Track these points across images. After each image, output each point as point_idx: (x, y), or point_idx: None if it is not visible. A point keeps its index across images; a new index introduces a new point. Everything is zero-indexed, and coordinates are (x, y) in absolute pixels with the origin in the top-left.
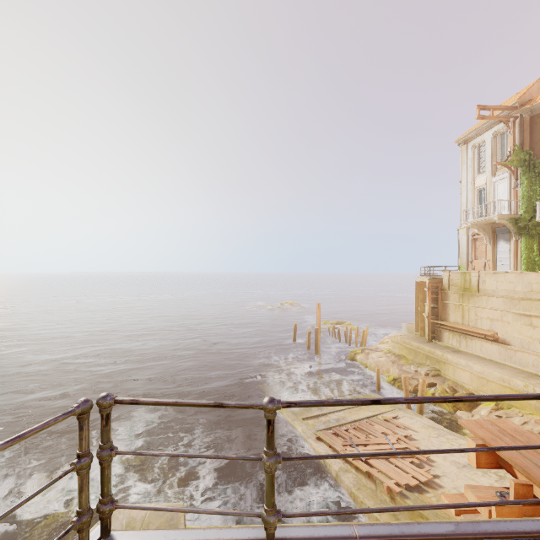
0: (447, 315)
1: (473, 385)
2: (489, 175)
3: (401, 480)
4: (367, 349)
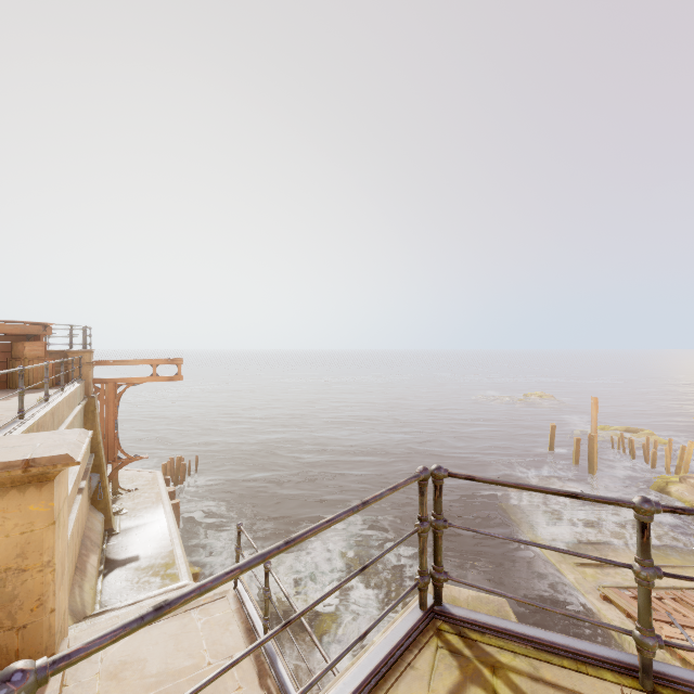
0: None
1: None
2: None
3: None
4: (692, 478)
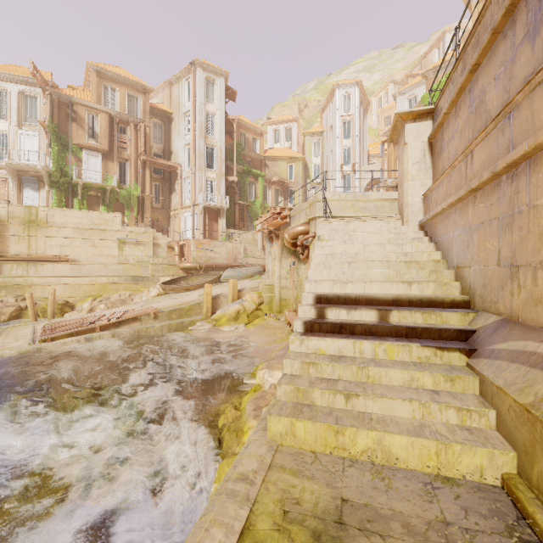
0: (7, 248)
1: (67, 293)
2: (15, 126)
3: (152, 309)
4: None
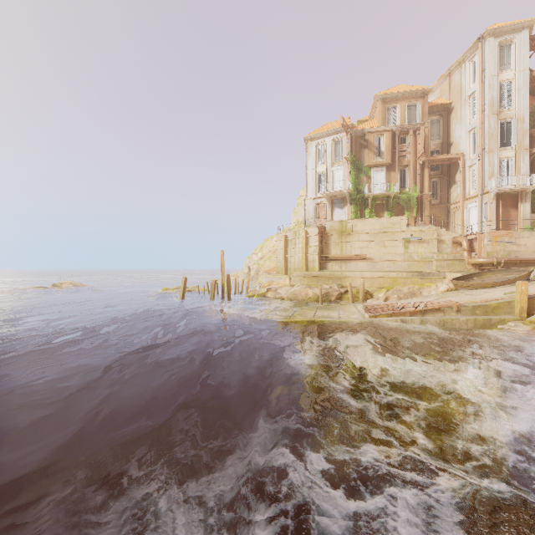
0: (329, 251)
1: (367, 284)
2: (329, 166)
3: (452, 303)
4: (273, 287)
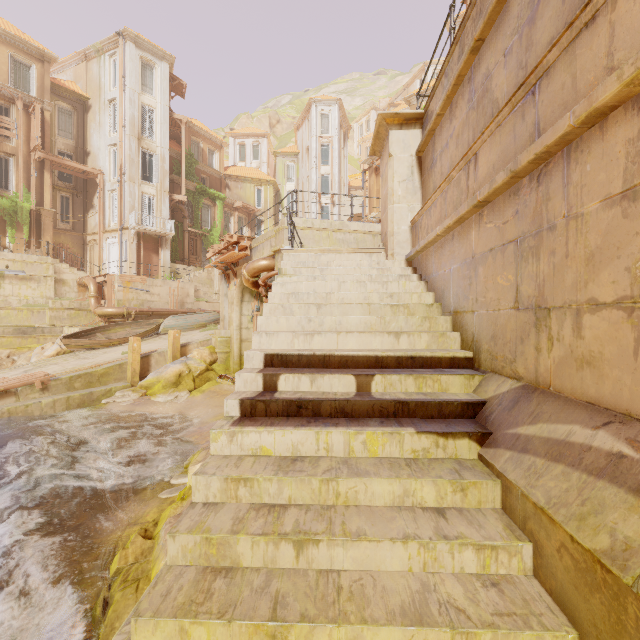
0: None
1: None
2: None
3: (38, 376)
4: None
